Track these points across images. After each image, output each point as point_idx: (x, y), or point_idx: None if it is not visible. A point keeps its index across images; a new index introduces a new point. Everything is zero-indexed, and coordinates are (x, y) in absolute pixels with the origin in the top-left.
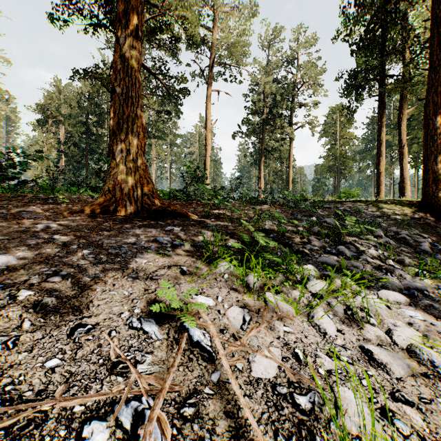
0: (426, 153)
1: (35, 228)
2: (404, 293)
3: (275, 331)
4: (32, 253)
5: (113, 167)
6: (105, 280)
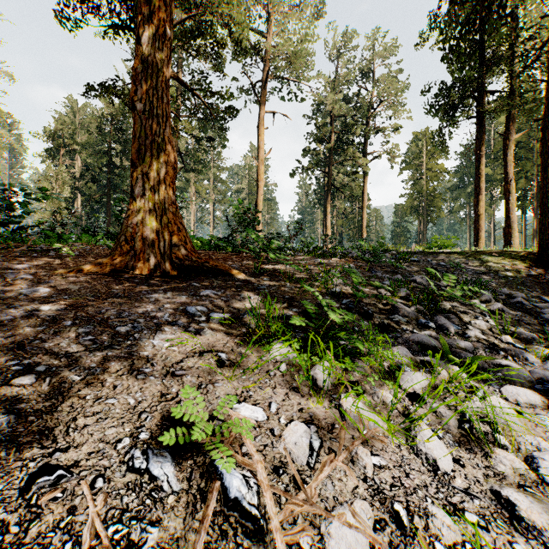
0: (544, 190)
1: (18, 294)
2: (536, 389)
3: (360, 466)
4: (2, 334)
5: (132, 209)
6: (102, 378)
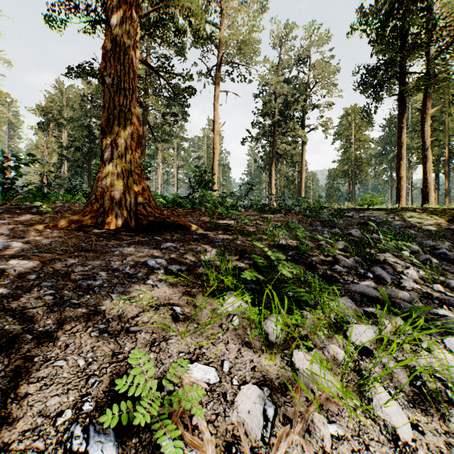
0: None
1: None
2: None
3: (317, 438)
4: None
5: (101, 171)
6: (55, 336)
